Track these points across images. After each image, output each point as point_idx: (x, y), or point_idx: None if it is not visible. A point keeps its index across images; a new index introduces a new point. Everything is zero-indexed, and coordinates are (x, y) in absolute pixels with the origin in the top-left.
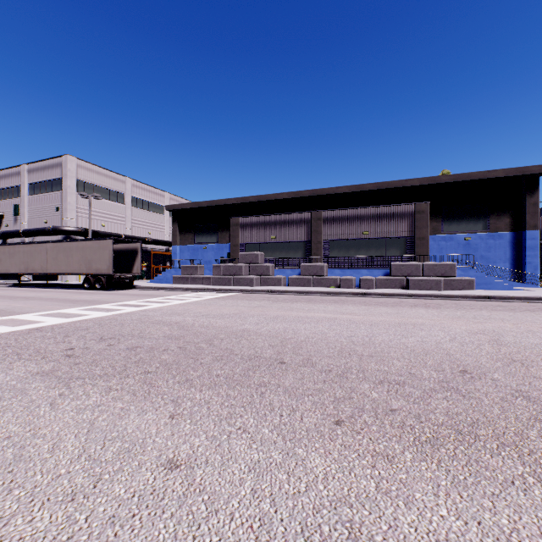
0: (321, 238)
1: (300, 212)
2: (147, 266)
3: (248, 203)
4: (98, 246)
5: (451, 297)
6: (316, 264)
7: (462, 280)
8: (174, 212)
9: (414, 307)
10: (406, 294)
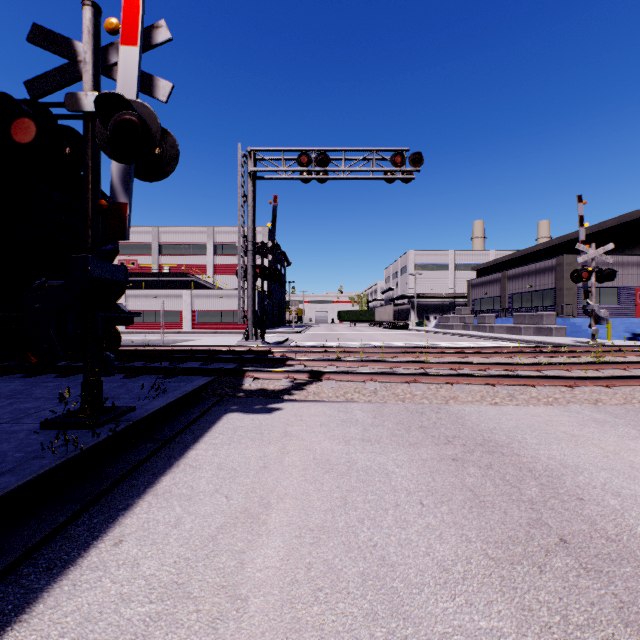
0: (505, 293)
1: (496, 273)
2: None
3: (519, 257)
4: (390, 307)
5: (484, 337)
6: (482, 315)
7: (546, 328)
8: (477, 272)
9: (421, 337)
10: (471, 335)
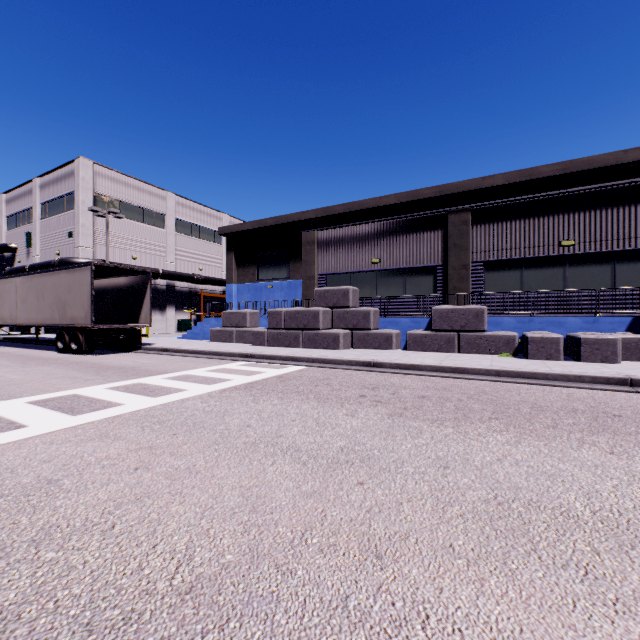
0: (468, 258)
1: (425, 213)
2: (197, 313)
3: (333, 217)
4: (74, 277)
5: None
6: (465, 307)
7: None
8: (230, 236)
9: None
10: None
